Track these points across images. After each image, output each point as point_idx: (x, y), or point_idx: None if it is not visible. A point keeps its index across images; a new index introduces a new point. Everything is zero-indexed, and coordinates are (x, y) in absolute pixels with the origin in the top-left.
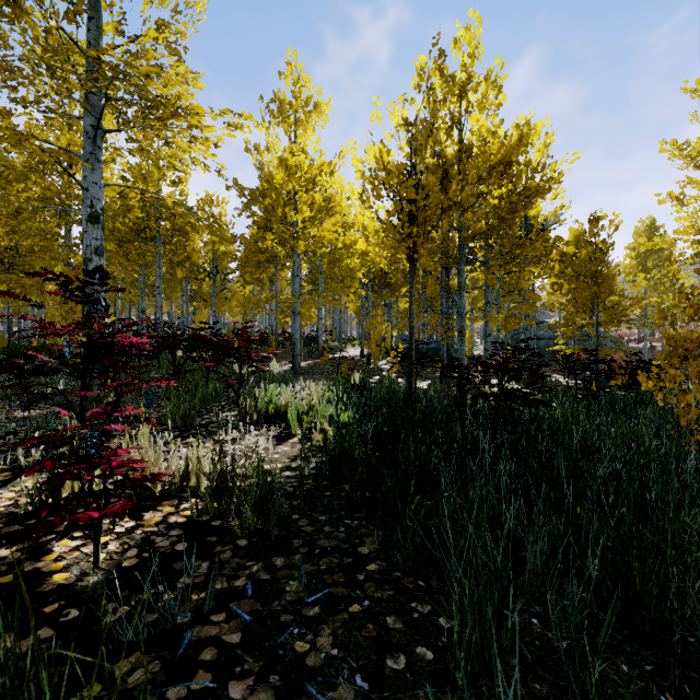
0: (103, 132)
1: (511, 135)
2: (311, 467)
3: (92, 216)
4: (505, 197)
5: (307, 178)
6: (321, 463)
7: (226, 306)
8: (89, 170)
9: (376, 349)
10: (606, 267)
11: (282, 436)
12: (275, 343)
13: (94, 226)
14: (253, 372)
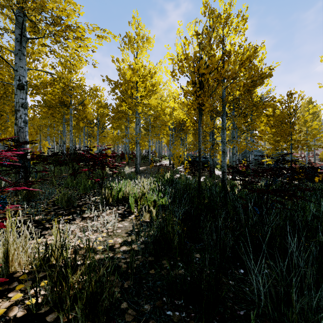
0: (26, 39)
1: (252, 45)
2: (141, 241)
3: (19, 85)
4: (249, 78)
5: (143, 74)
6: (147, 241)
7: (105, 141)
8: (18, 59)
9: (177, 161)
10: (297, 118)
11: (125, 214)
12: (127, 158)
13: (21, 91)
14: (114, 173)
